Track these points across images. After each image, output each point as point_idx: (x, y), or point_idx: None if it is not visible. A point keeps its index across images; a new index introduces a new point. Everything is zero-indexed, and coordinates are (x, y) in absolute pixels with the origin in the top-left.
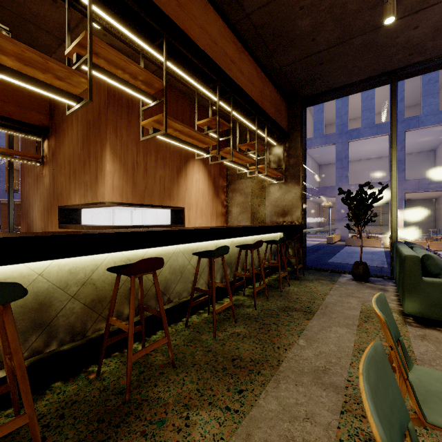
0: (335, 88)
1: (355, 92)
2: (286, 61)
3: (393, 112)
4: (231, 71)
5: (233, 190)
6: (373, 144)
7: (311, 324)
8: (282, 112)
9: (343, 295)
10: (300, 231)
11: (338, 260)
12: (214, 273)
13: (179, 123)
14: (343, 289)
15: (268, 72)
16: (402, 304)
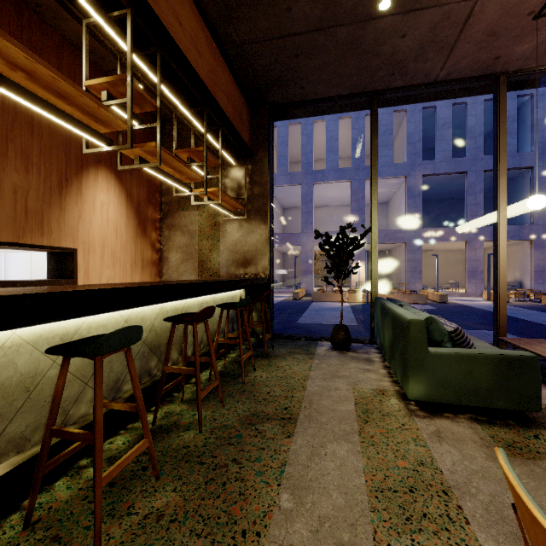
0: (311, 99)
1: (332, 111)
2: (251, 36)
3: (373, 142)
4: (158, 6)
5: (171, 227)
6: (337, 190)
7: (296, 447)
8: (243, 118)
9: (328, 377)
10: (267, 286)
11: (307, 319)
12: (100, 391)
13: (15, 43)
14: (325, 366)
15: (223, 46)
16: (402, 385)
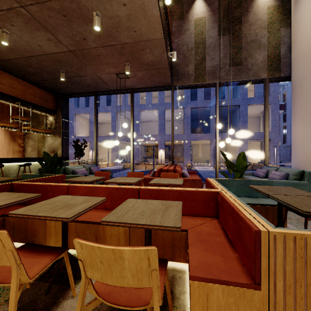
0: (75, 93)
1: (87, 96)
2: (36, 79)
3: (94, 109)
4: None
5: (28, 138)
6: (154, 114)
7: None
8: (48, 100)
9: None
10: (61, 160)
11: None
12: None
13: None
14: None
15: (29, 81)
16: None
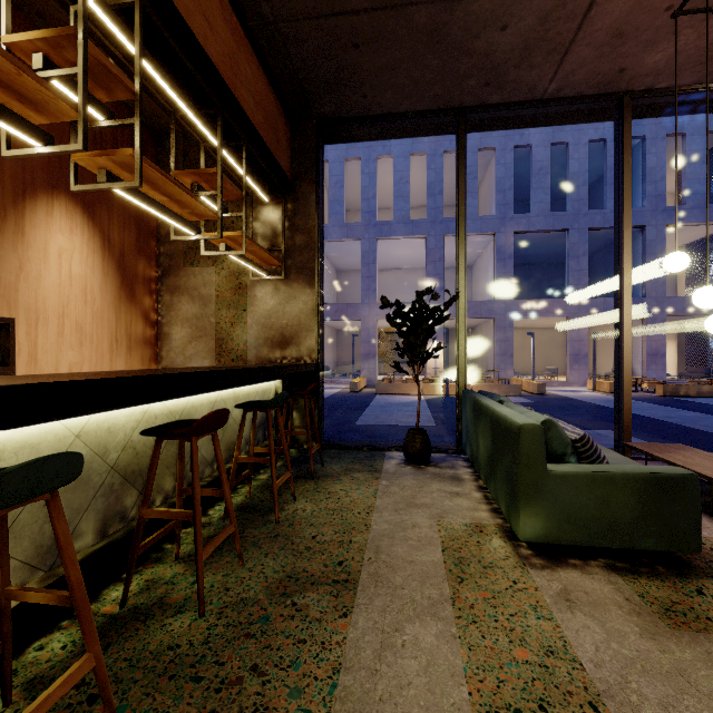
0: (376, 115)
1: (404, 134)
2: (289, 9)
3: (461, 177)
4: None
5: (174, 290)
6: (407, 248)
7: (356, 635)
8: (279, 135)
9: (401, 507)
10: (314, 375)
11: (369, 419)
12: None
13: None
14: (397, 490)
15: (248, 22)
16: (509, 519)
